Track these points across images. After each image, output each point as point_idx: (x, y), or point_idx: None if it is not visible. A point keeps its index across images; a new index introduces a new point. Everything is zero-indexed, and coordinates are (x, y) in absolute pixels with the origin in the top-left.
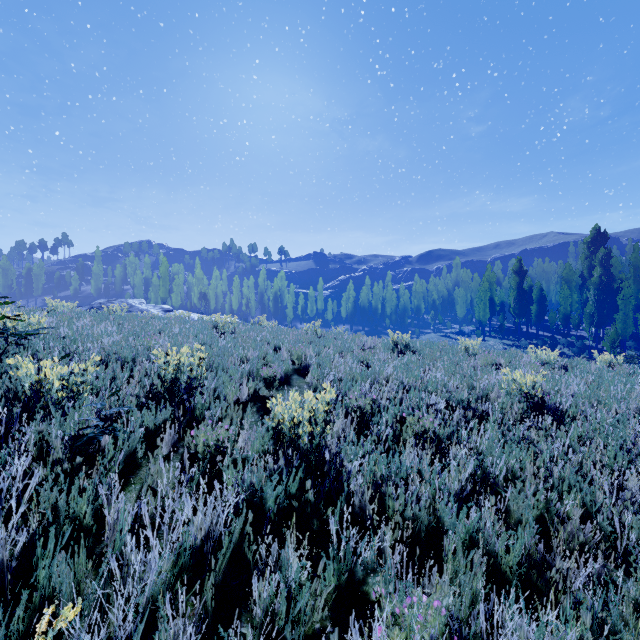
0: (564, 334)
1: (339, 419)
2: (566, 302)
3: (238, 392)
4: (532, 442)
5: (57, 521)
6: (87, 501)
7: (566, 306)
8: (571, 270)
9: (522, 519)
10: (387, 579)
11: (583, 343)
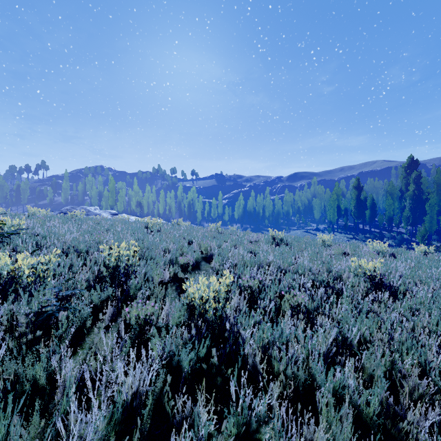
0: (389, 230)
1: (235, 296)
2: (390, 208)
3: (162, 275)
4: (376, 313)
5: (20, 383)
6: (43, 367)
7: (390, 211)
8: (393, 186)
9: (373, 374)
10: (277, 434)
11: (402, 237)
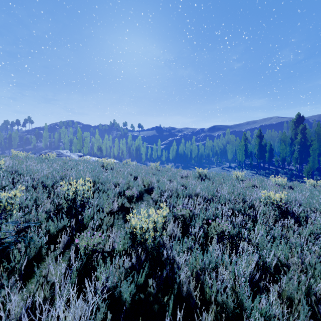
0: (282, 168)
1: (171, 223)
2: (283, 151)
3: (111, 205)
4: (286, 237)
5: None
6: None
7: (283, 153)
8: (286, 135)
9: (291, 296)
10: None
11: (292, 172)
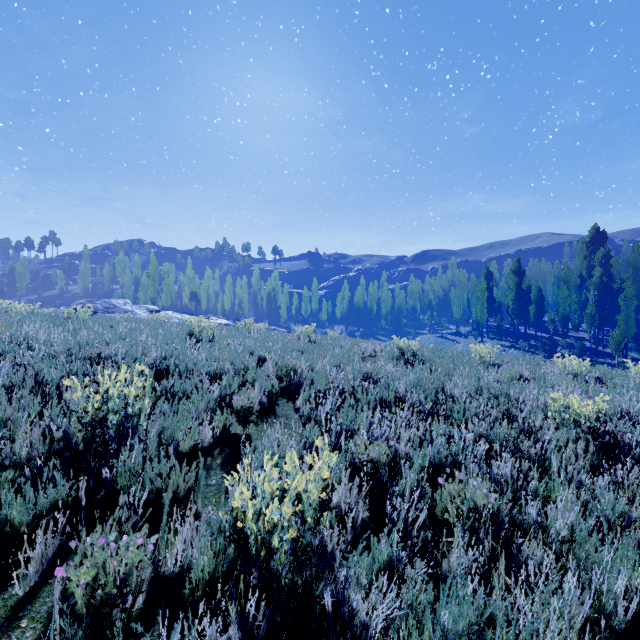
0: (563, 335)
1: (342, 484)
2: (565, 303)
3: (197, 434)
4: (634, 520)
5: None
6: None
7: (565, 307)
8: (569, 270)
9: None
10: None
11: (583, 345)
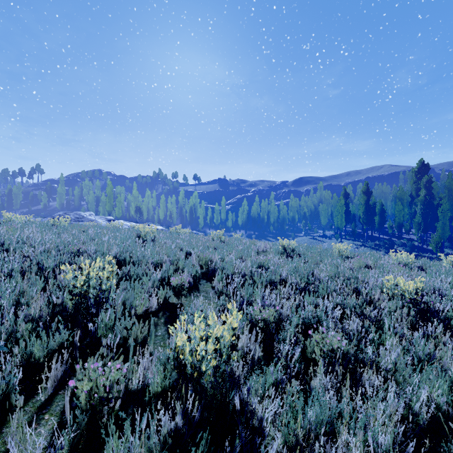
0: (399, 237)
1: (244, 335)
2: (400, 214)
3: (147, 302)
4: (437, 358)
5: None
6: None
7: (400, 217)
8: (403, 191)
9: None
10: None
11: (413, 244)
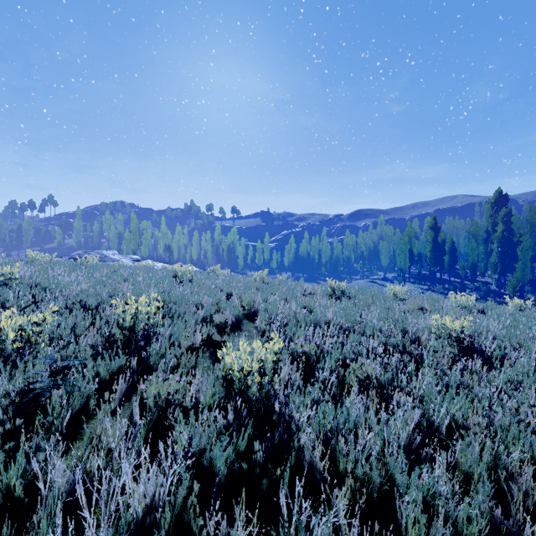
0: (472, 280)
1: (286, 365)
2: (473, 253)
3: (192, 338)
4: (467, 387)
5: None
6: (19, 472)
7: (473, 256)
8: (478, 226)
9: (470, 471)
10: None
11: (488, 288)
